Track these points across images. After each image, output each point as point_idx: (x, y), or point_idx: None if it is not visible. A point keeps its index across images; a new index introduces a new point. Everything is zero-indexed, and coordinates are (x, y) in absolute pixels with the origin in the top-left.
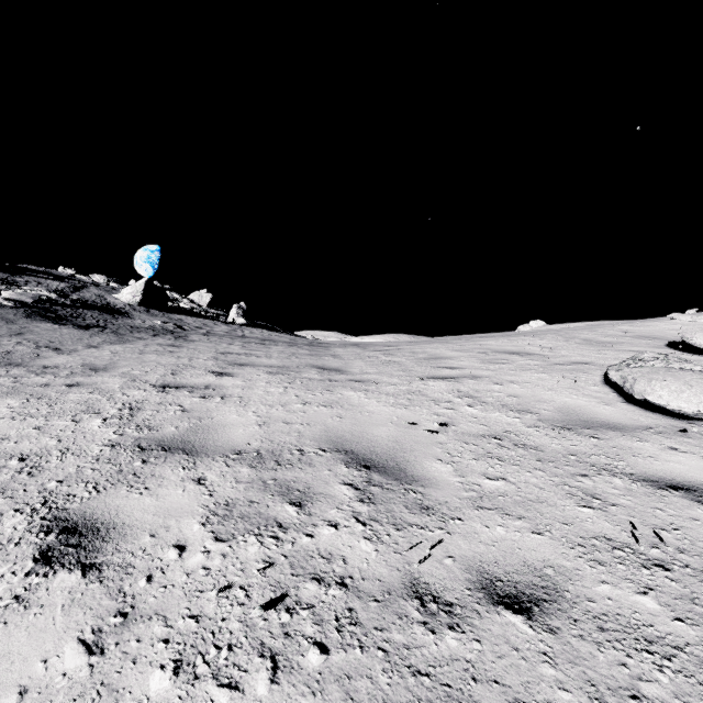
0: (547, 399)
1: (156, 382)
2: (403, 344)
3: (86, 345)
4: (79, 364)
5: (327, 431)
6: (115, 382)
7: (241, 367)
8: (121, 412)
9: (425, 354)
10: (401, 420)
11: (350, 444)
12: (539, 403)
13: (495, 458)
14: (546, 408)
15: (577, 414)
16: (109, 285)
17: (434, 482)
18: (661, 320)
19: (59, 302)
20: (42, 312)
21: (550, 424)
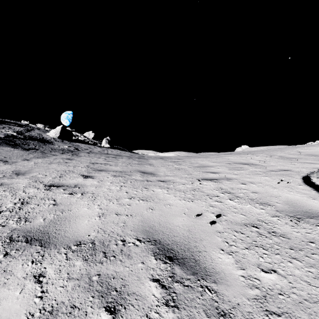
0: (276, 194)
1: (47, 183)
2: (185, 158)
3: (23, 159)
4: (12, 170)
5: (143, 221)
6: (24, 183)
7: (99, 172)
8: (14, 206)
9: (198, 164)
10: (190, 211)
11: (158, 233)
12: (272, 198)
13: (260, 247)
14: (277, 201)
15: (299, 206)
16: (45, 129)
17: (223, 277)
18: (315, 146)
19: (17, 137)
20: (7, 142)
21: (285, 214)
